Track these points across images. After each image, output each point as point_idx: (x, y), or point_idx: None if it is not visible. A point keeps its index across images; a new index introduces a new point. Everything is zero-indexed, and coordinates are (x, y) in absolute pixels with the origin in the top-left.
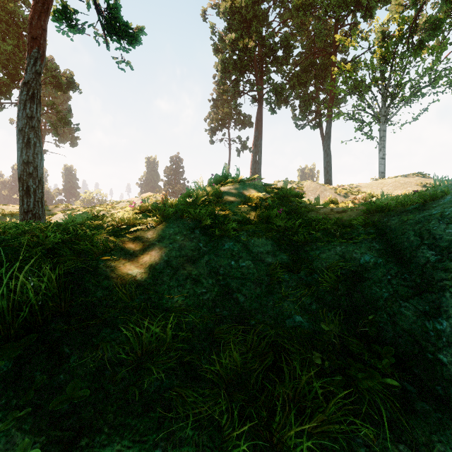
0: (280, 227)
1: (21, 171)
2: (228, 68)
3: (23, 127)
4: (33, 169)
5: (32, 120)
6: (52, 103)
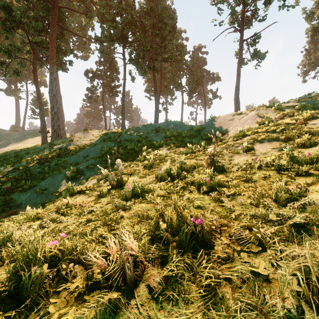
0: (313, 98)
1: (236, 109)
2: (317, 29)
3: (236, 98)
4: (238, 108)
5: (238, 95)
6: (210, 90)
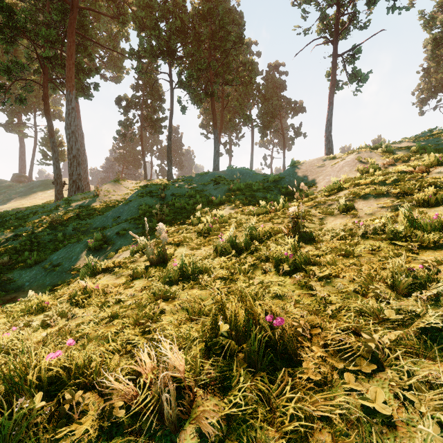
0: (436, 136)
1: (327, 152)
2: (440, 41)
3: (327, 136)
4: (331, 150)
5: (330, 133)
6: (291, 125)
